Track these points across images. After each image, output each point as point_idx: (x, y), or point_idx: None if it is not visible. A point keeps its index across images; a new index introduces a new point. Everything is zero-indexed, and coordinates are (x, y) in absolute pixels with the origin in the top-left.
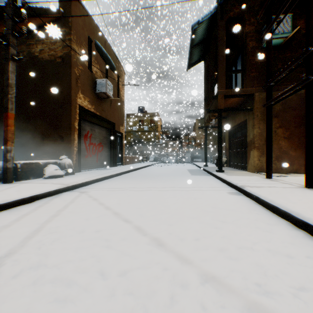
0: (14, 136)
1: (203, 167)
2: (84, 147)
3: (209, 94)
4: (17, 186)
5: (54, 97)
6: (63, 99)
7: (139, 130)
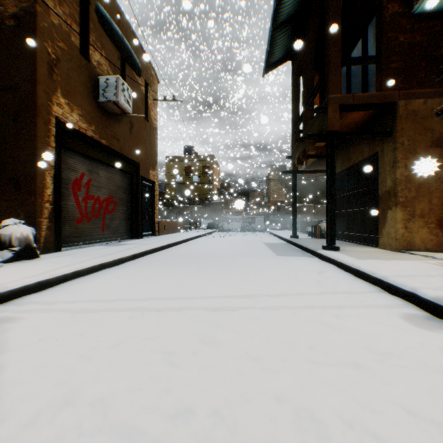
0: None
1: (291, 240)
2: (73, 203)
3: (304, 111)
4: None
5: (1, 98)
6: (19, 103)
7: (185, 181)
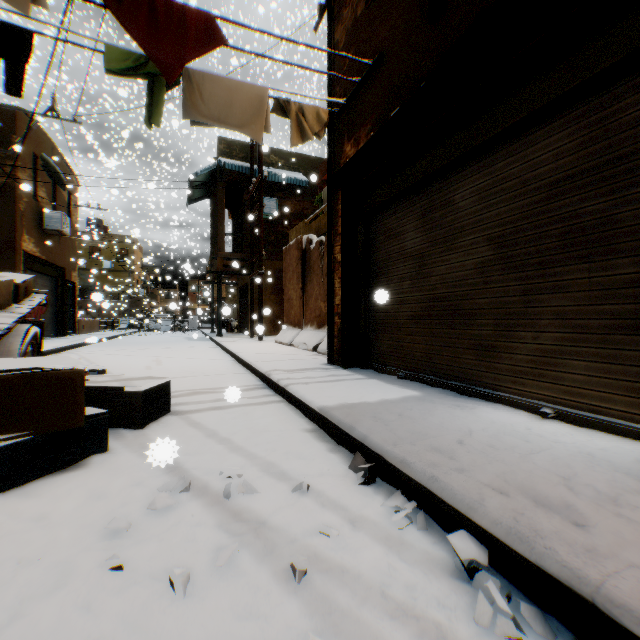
0: None
1: (207, 334)
2: None
3: (213, 247)
4: None
5: None
6: (3, 243)
7: (91, 266)
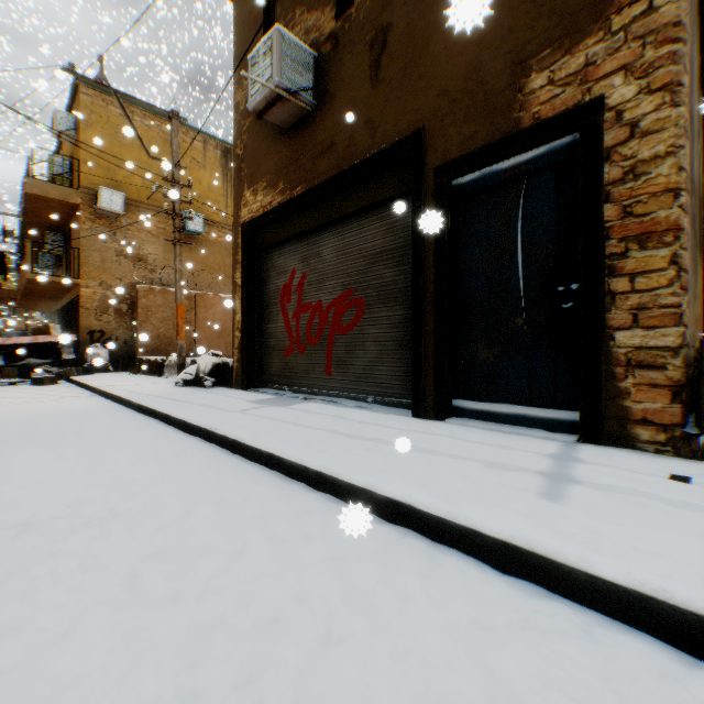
0: (179, 329)
1: None
2: (283, 324)
3: None
4: (146, 381)
5: None
6: None
7: None
